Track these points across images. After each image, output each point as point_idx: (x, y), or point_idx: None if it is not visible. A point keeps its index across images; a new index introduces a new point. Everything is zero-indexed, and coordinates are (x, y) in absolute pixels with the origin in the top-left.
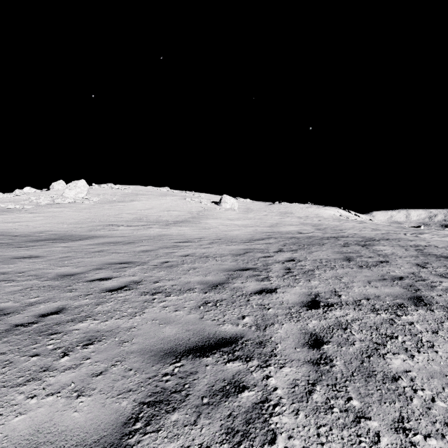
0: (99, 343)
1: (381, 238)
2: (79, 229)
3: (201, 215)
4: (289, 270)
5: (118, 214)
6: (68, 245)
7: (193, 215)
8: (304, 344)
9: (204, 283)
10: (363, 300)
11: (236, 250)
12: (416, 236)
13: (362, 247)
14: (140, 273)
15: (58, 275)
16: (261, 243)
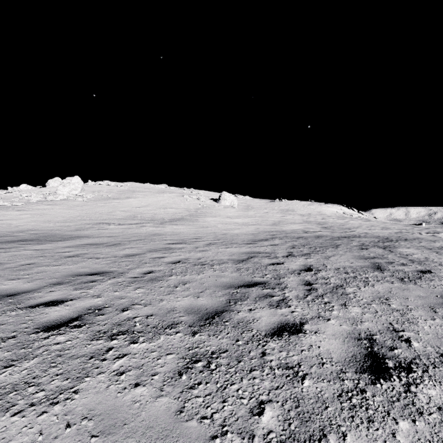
0: None
1: (397, 238)
2: (65, 228)
3: (200, 212)
4: (310, 286)
5: (111, 212)
6: (43, 247)
7: (191, 213)
8: None
9: (194, 311)
10: None
11: (237, 254)
12: (434, 236)
13: (384, 250)
14: (109, 291)
15: None
16: (266, 245)
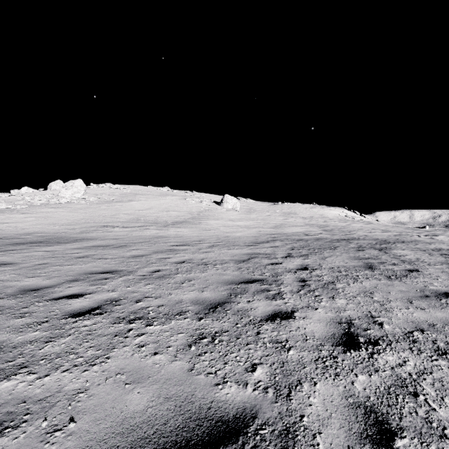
0: (11, 433)
1: (395, 240)
2: (70, 231)
3: (202, 215)
4: (304, 282)
5: (115, 215)
6: (52, 249)
7: (193, 216)
8: (360, 435)
9: (199, 302)
10: (416, 333)
11: (239, 255)
12: (431, 239)
13: (379, 251)
14: (122, 287)
15: (20, 290)
16: (266, 247)
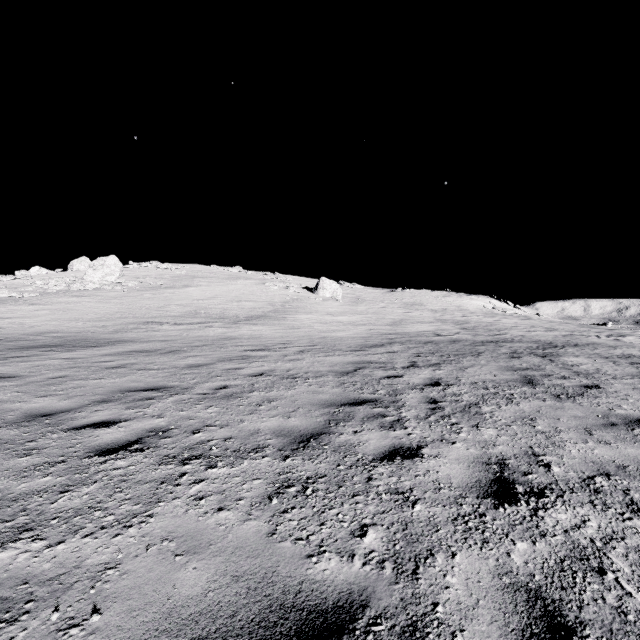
0: (6, 630)
1: (565, 343)
2: (100, 330)
3: (288, 307)
4: (435, 404)
5: (163, 306)
6: (74, 355)
7: (276, 308)
8: (522, 633)
9: (284, 433)
10: (599, 478)
11: (341, 364)
12: (617, 340)
13: (542, 359)
14: (173, 410)
15: (25, 415)
16: (380, 353)
